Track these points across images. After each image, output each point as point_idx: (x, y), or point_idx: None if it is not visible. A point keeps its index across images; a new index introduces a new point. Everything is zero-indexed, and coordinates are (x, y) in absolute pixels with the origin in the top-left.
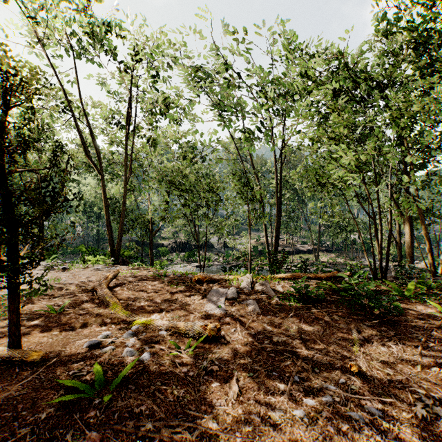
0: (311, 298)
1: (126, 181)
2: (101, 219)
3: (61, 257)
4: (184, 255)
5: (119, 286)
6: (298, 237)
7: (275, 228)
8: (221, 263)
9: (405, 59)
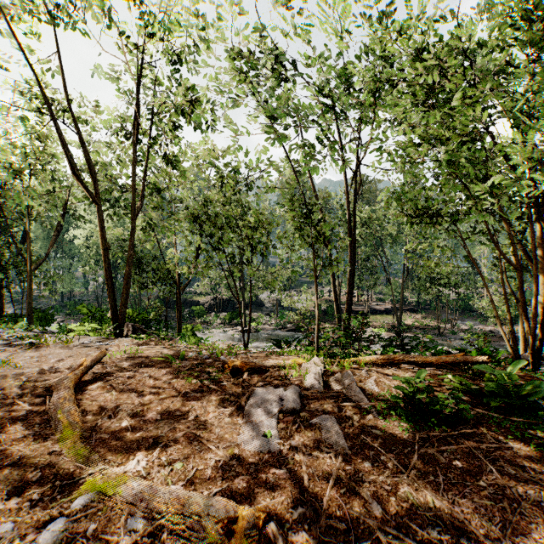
0: (440, 414)
1: (135, 214)
2: (118, 270)
3: (68, 318)
4: (225, 317)
5: (100, 380)
6: (372, 293)
7: (349, 282)
8: (273, 327)
9: (540, 37)
